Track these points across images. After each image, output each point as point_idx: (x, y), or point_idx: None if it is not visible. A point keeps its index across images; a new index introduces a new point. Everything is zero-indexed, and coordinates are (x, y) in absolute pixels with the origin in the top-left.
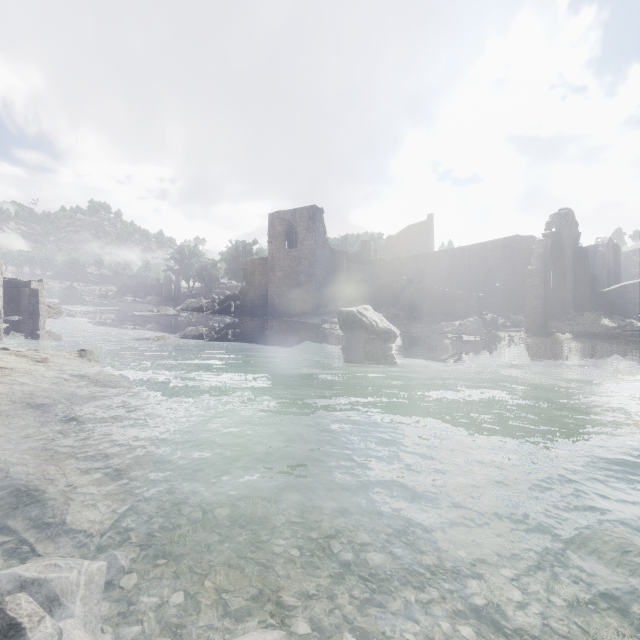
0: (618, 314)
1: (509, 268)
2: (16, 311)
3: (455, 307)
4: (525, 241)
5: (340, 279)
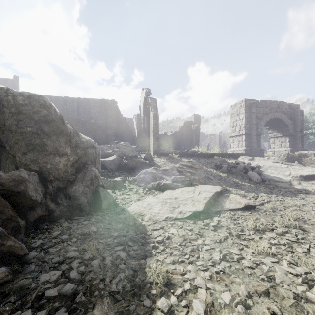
0: None
1: (104, 119)
2: None
3: (95, 135)
4: (114, 104)
5: None
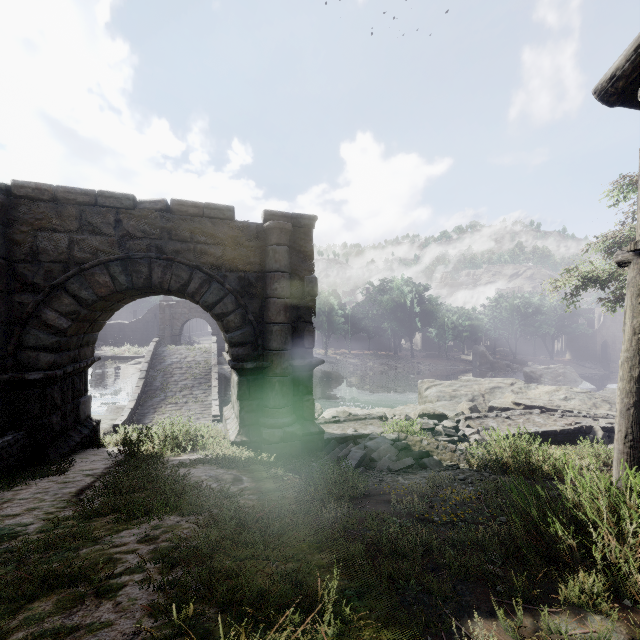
0: (103, 340)
1: None
2: None
3: None
4: None
5: None
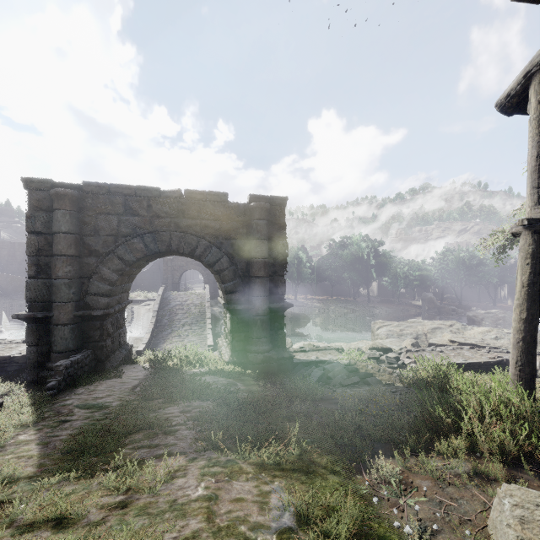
0: None
1: None
2: None
3: None
4: None
5: None
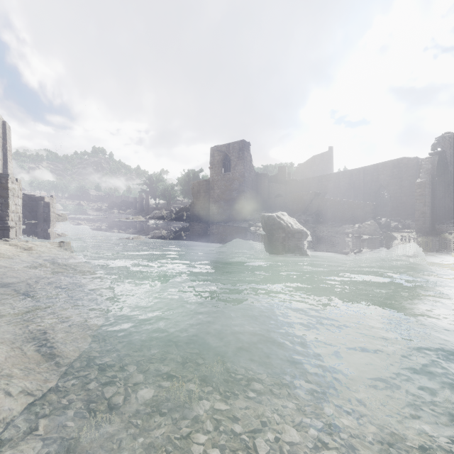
0: None
1: (397, 183)
2: (35, 217)
3: (354, 213)
4: (411, 161)
5: (262, 194)
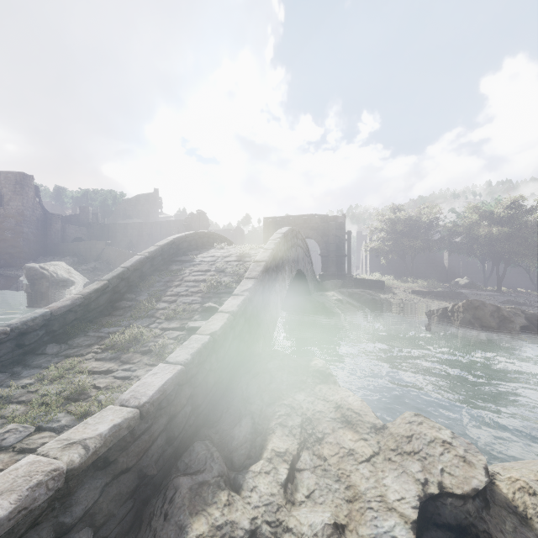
0: None
1: None
2: None
3: None
4: None
5: (53, 237)
